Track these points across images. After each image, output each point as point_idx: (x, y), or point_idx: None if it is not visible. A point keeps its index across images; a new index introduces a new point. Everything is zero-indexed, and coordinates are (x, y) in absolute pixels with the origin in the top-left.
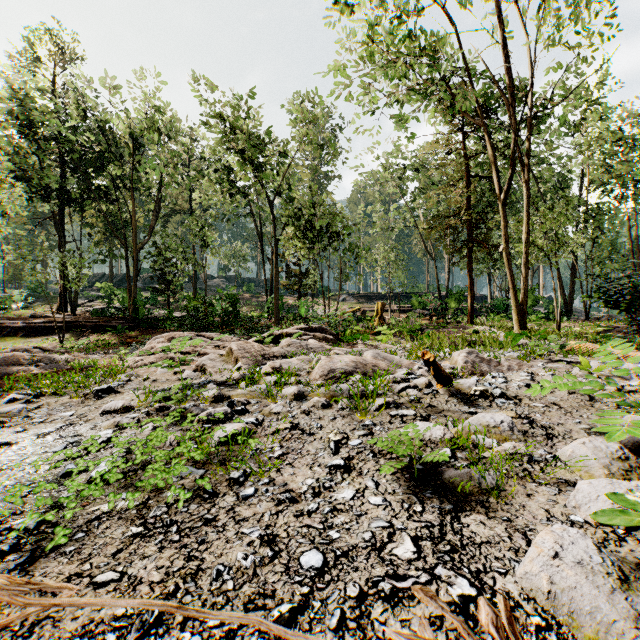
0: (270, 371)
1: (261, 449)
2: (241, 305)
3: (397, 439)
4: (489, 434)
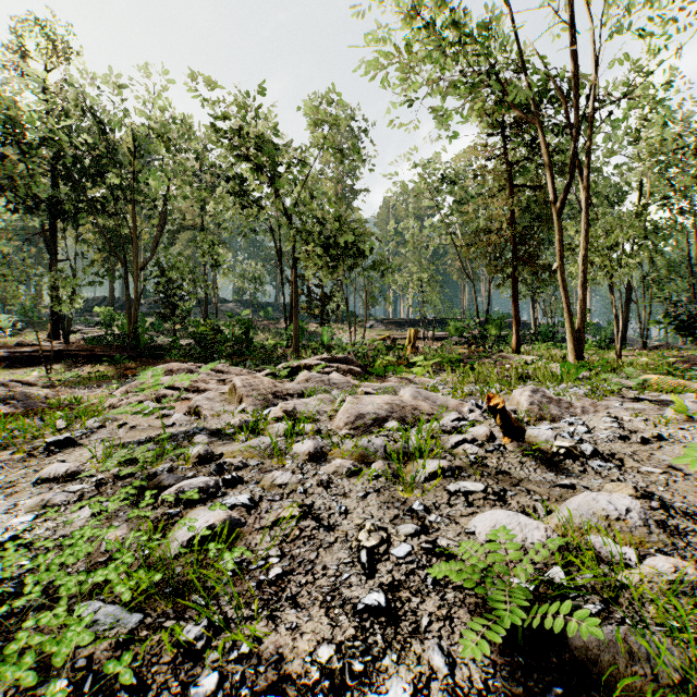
0: (281, 415)
1: (248, 561)
2: (257, 332)
3: (481, 564)
4: (612, 532)
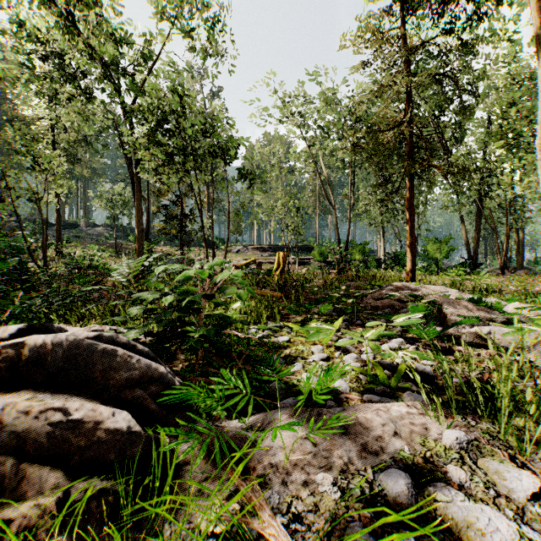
0: None
1: None
2: (121, 255)
3: None
4: None
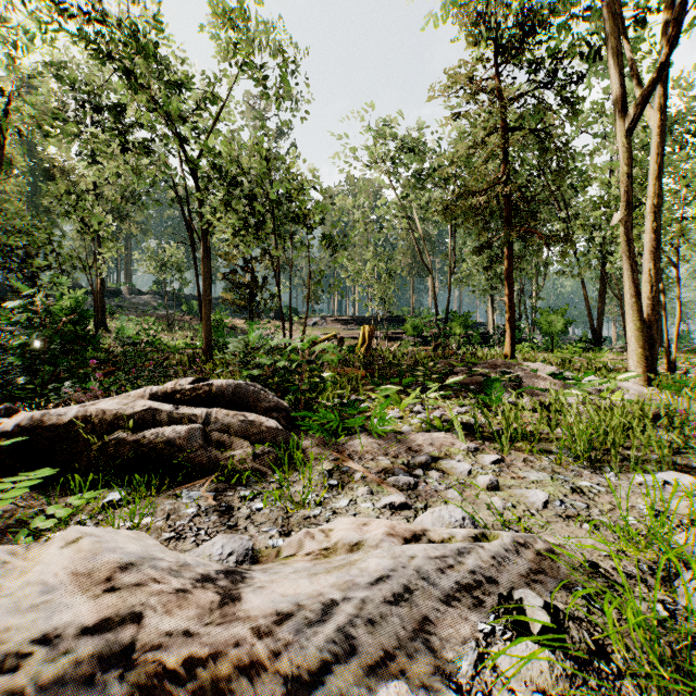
0: None
1: None
2: (174, 329)
3: None
4: None
